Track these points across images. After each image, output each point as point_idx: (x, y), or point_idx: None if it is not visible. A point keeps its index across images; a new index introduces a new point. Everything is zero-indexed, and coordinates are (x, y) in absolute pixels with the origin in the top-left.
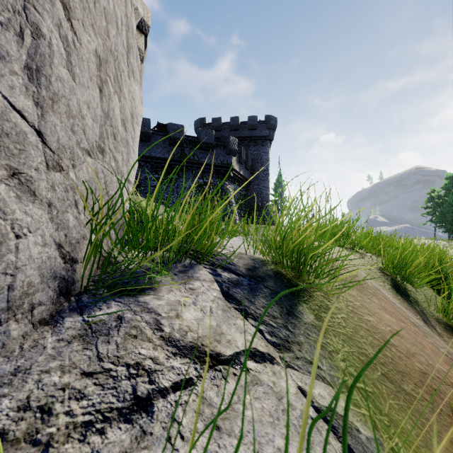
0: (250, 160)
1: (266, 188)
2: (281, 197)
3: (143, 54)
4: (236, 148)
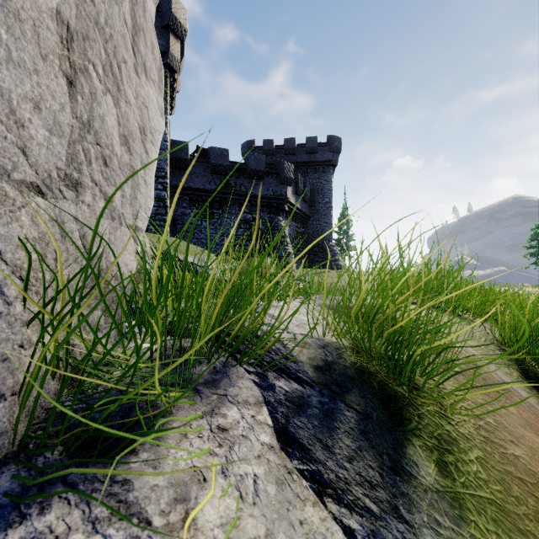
0: (308, 190)
1: (328, 224)
2: (347, 236)
3: (179, 63)
4: (291, 176)
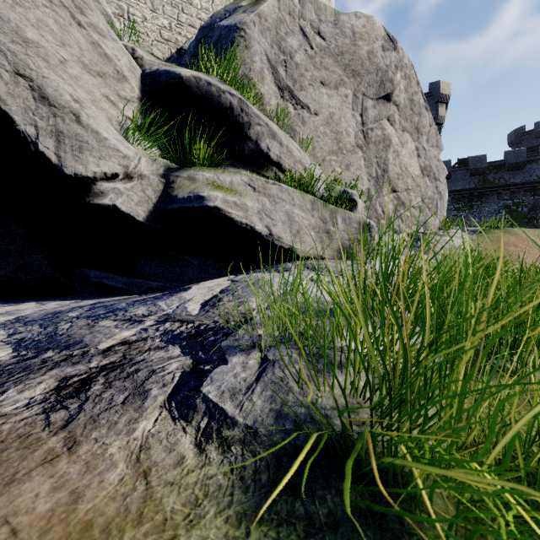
0: None
1: None
2: None
3: (444, 118)
4: None
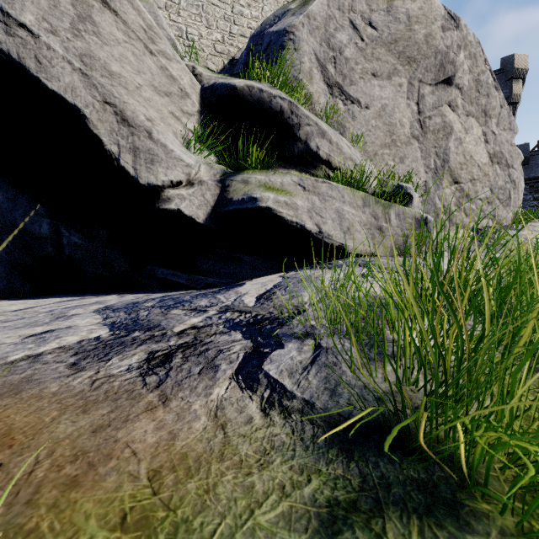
0: None
1: None
2: None
3: (520, 96)
4: None
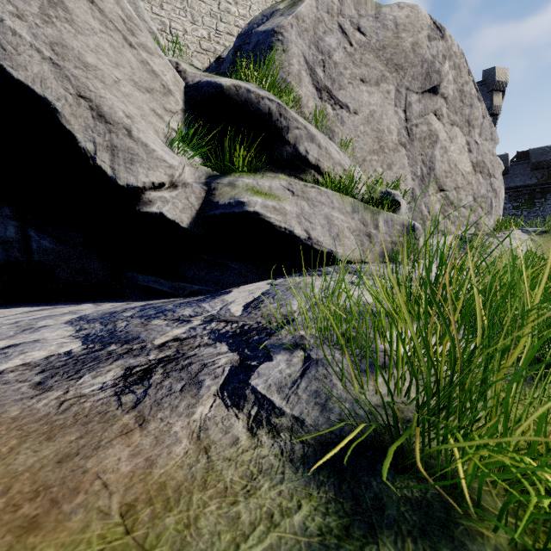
0: None
1: None
2: None
3: (500, 108)
4: None
